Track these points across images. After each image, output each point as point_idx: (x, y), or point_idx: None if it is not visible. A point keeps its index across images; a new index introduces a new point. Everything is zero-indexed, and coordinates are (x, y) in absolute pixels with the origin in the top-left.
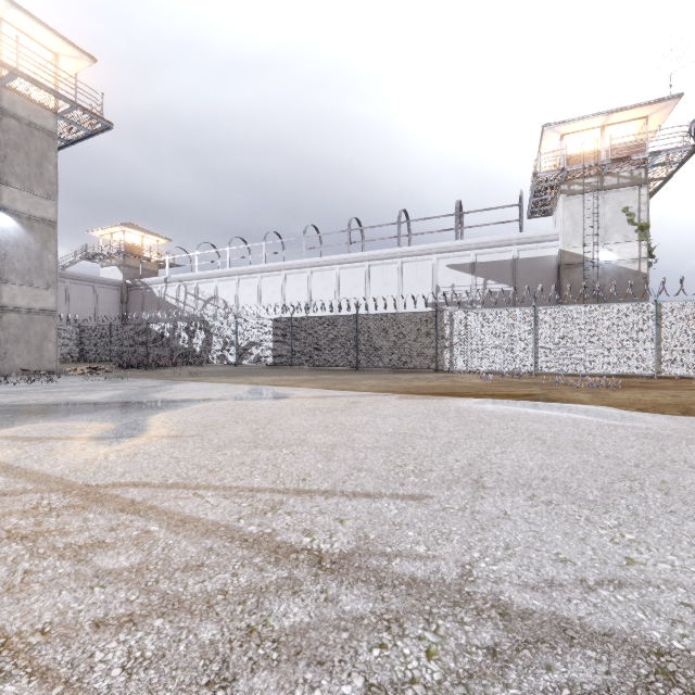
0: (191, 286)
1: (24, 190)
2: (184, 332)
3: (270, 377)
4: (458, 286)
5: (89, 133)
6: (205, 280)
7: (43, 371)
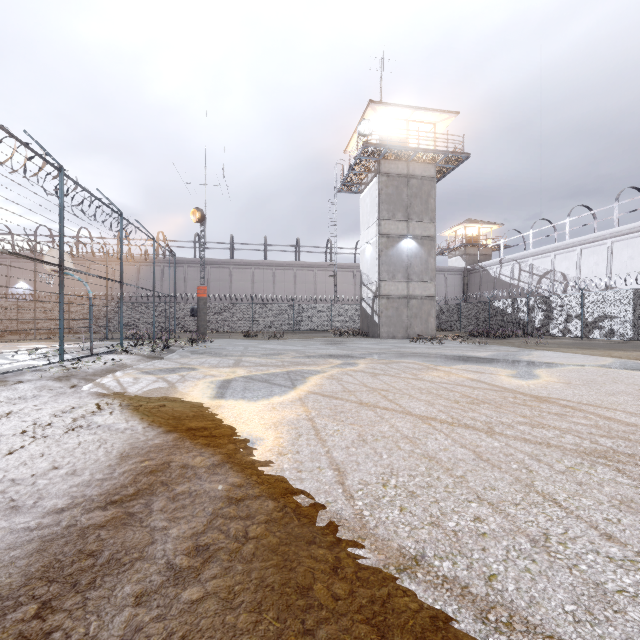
0: (525, 263)
1: (419, 221)
2: (522, 307)
3: (634, 352)
4: None
5: (453, 167)
6: (540, 256)
7: (430, 337)
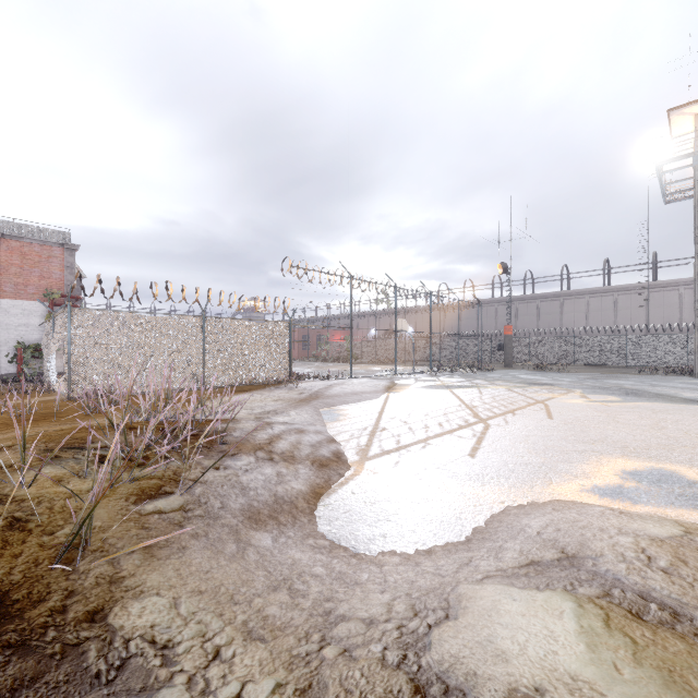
0: None
1: None
2: None
3: None
4: None
5: None
6: None
7: None
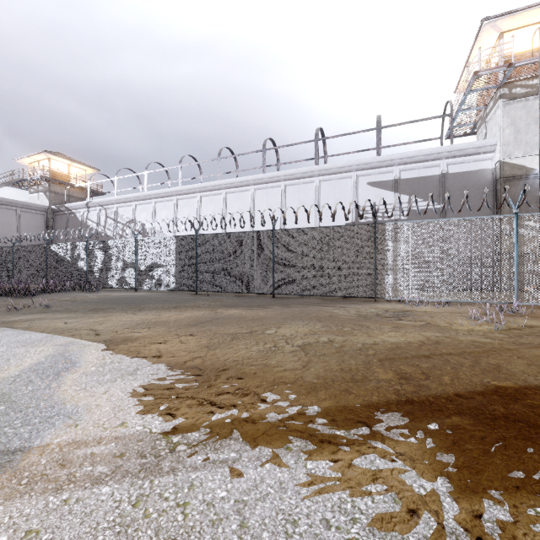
0: (111, 210)
1: None
2: (82, 253)
3: (146, 313)
4: (380, 204)
5: None
6: (124, 204)
7: None
